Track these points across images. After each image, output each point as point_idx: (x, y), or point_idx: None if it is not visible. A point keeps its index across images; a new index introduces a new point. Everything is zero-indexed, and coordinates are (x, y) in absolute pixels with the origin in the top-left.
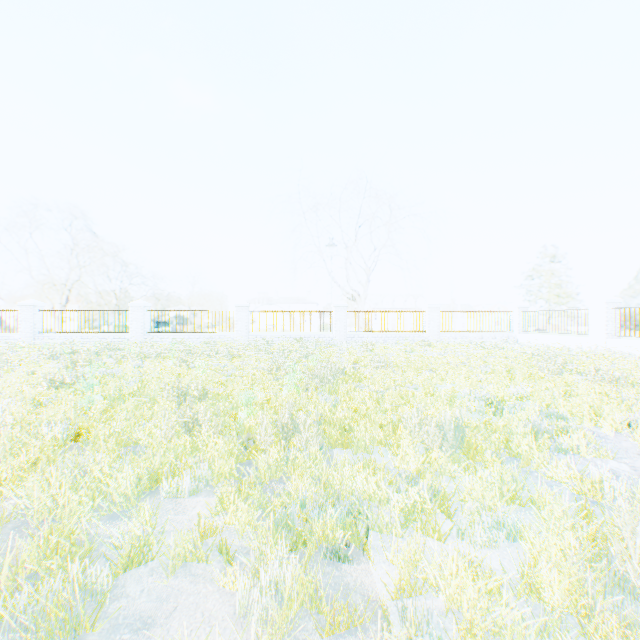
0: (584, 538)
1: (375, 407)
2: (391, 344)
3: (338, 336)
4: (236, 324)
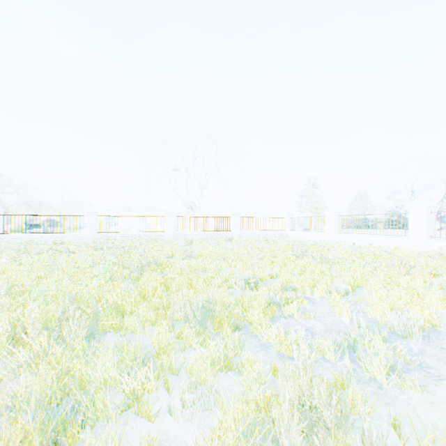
0: (261, 400)
1: (164, 291)
2: (207, 240)
3: (170, 235)
4: (86, 226)
